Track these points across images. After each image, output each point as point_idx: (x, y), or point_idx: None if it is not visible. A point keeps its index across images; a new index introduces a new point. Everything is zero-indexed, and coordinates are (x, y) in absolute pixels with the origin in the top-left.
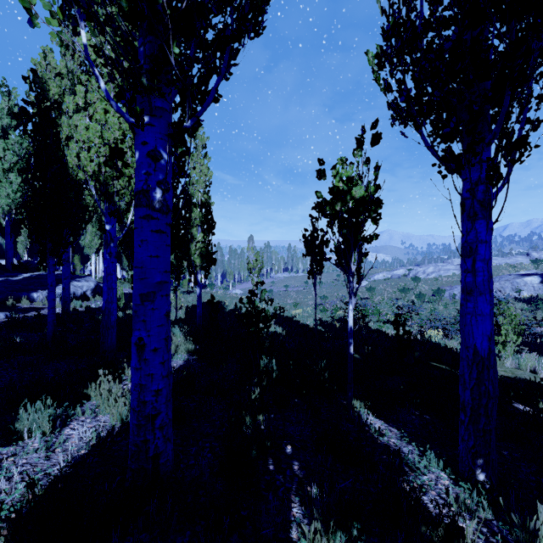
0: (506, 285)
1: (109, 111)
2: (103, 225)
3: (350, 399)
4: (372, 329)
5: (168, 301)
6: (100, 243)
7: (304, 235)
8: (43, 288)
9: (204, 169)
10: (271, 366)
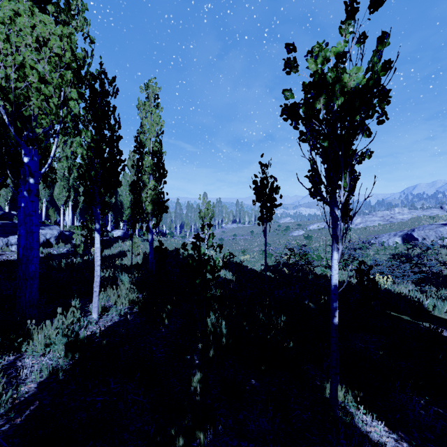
0: (431, 233)
1: (22, 14)
2: (20, 156)
3: (336, 390)
4: (317, 274)
5: None
6: (68, 195)
7: (254, 181)
8: (6, 235)
9: (155, 117)
10: (219, 326)
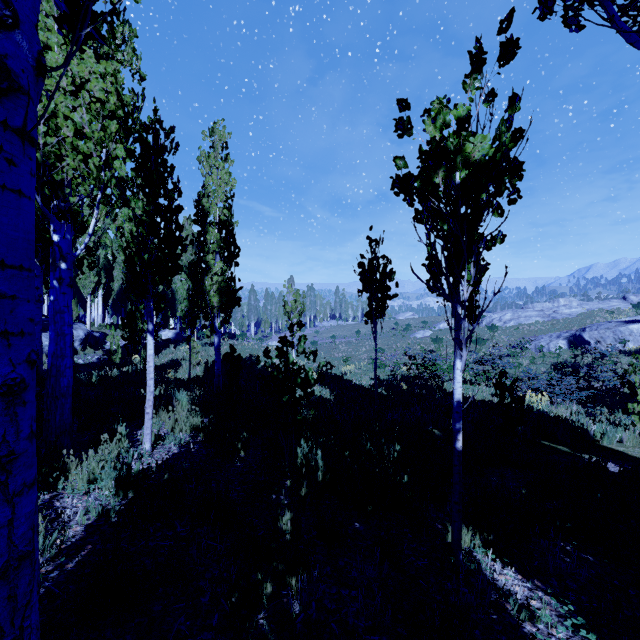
0: (607, 334)
1: (53, 47)
2: (48, 233)
3: (459, 532)
4: (448, 391)
5: (13, 352)
6: (97, 281)
7: (360, 264)
8: None
9: (223, 175)
10: (314, 457)
